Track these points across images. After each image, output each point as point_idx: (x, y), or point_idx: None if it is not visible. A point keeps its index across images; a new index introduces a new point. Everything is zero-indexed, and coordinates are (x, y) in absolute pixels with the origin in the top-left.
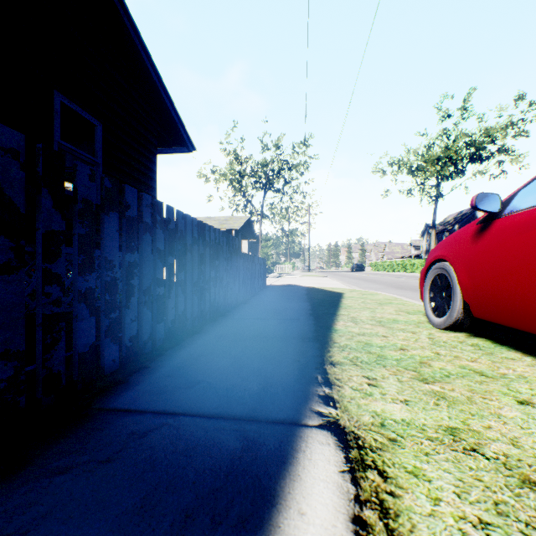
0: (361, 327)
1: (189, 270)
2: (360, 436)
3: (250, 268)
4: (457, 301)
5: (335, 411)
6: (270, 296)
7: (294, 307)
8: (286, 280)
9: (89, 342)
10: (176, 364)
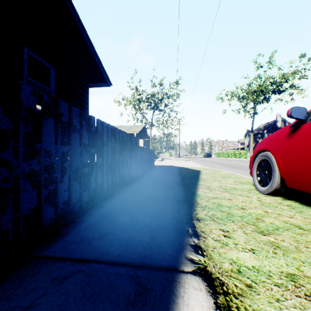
0: (214, 192)
1: (105, 157)
2: (224, 282)
3: (145, 155)
4: (276, 177)
5: (203, 259)
6: (157, 173)
7: (171, 179)
8: (166, 163)
9: (31, 206)
10: (94, 220)
